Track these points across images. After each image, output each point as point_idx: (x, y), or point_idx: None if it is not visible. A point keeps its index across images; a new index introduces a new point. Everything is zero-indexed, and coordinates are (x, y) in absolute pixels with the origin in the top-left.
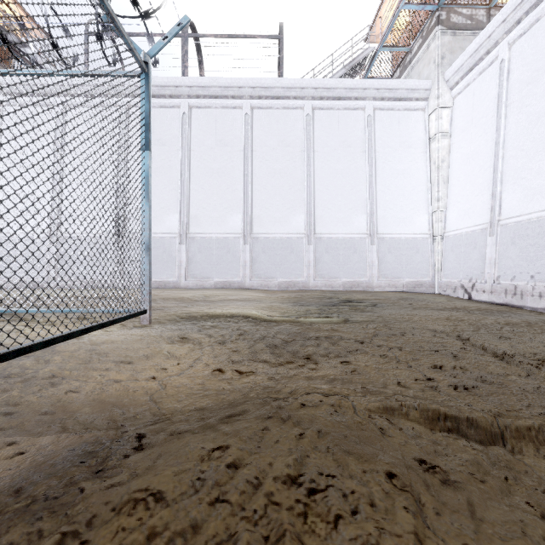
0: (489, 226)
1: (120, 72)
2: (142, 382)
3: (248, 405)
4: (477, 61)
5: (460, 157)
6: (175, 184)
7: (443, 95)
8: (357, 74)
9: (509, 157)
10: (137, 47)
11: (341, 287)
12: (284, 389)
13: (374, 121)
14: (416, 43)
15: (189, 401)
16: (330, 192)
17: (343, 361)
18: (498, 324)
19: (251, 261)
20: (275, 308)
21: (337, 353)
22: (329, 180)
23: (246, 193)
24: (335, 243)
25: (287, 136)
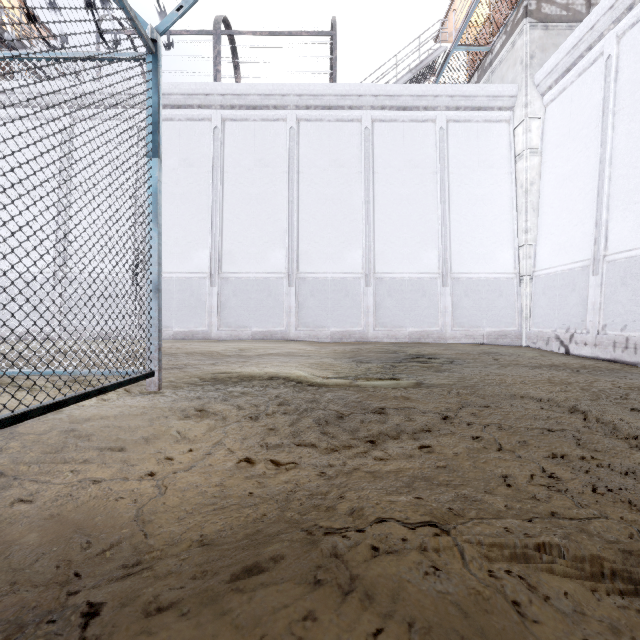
0: (592, 263)
1: (120, 54)
2: (133, 483)
3: (281, 547)
4: (576, 60)
5: (554, 179)
6: (205, 213)
7: (532, 103)
8: (425, 80)
9: (618, 176)
10: (142, 20)
11: (406, 338)
12: (342, 505)
13: (447, 135)
14: (499, 40)
15: (195, 520)
16: (394, 223)
17: (422, 446)
18: (620, 389)
19: (297, 306)
20: (326, 366)
21: (412, 433)
22: (392, 207)
23: (291, 224)
24: (400, 285)
25: (341, 154)
